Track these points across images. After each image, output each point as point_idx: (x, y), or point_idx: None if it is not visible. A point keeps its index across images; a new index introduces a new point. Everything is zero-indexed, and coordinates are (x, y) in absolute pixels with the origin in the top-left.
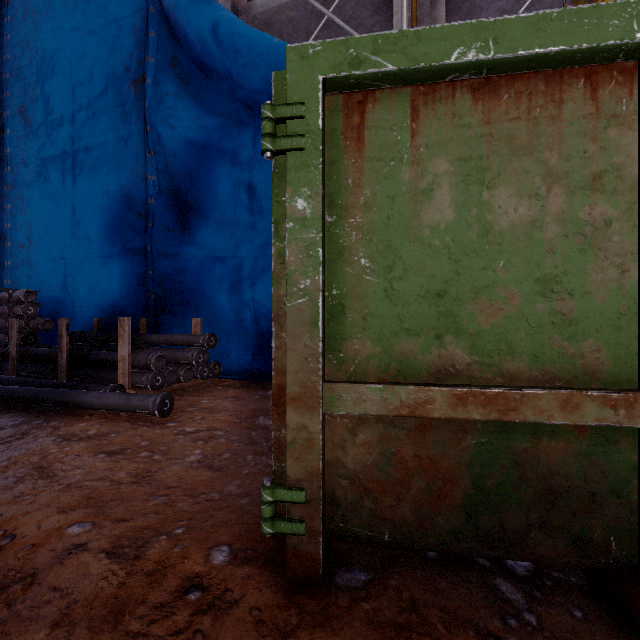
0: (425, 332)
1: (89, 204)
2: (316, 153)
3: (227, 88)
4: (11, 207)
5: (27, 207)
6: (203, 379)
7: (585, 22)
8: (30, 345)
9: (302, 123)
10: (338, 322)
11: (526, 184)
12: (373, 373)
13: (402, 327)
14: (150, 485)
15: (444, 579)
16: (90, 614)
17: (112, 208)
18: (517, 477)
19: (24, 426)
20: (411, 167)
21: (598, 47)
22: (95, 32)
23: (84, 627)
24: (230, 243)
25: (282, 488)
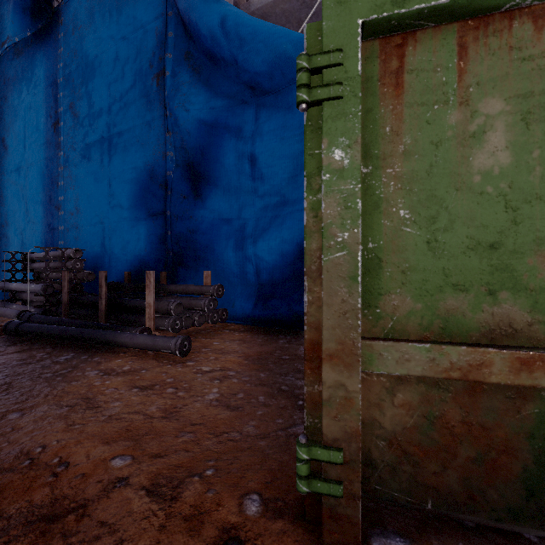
0: (475, 288)
1: (121, 178)
2: (355, 100)
3: (233, 73)
4: (64, 183)
5: (75, 183)
6: (213, 323)
7: None
8: (78, 293)
9: (339, 71)
10: (374, 276)
11: None
12: (414, 330)
13: (447, 282)
14: (177, 421)
15: None
16: None
17: (139, 181)
18: None
19: (74, 360)
20: (458, 109)
21: None
22: (126, 38)
23: None
24: (235, 206)
25: (318, 447)
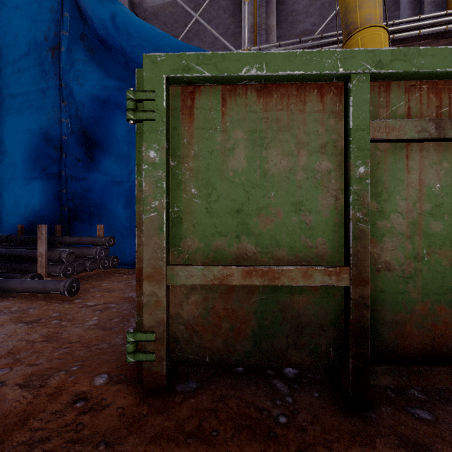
0: (230, 234)
1: (14, 138)
2: (162, 123)
3: (123, 60)
4: None
5: None
6: (104, 269)
7: (314, 59)
8: None
9: (153, 103)
10: (178, 228)
11: (286, 148)
12: (199, 259)
13: (216, 231)
14: (57, 342)
15: (244, 383)
16: (5, 422)
17: (33, 142)
18: (281, 318)
19: None
20: (222, 134)
21: (321, 74)
22: (19, 7)
23: (0, 430)
24: (125, 171)
25: (140, 332)
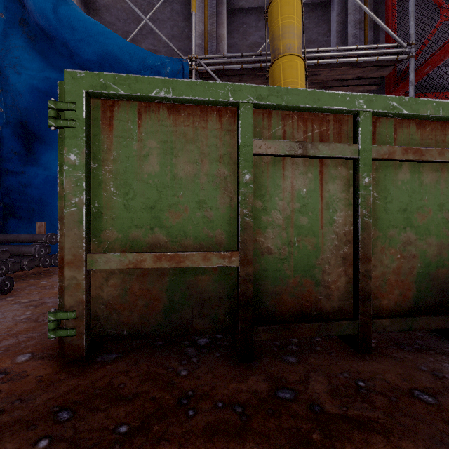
0: (145, 226)
1: None
2: (82, 131)
3: (67, 53)
4: None
5: None
6: (45, 267)
7: (211, 89)
8: None
9: (73, 113)
10: (98, 221)
11: (192, 157)
12: (118, 248)
13: (133, 224)
14: None
15: (160, 351)
16: None
17: None
18: (188, 294)
19: None
20: (138, 143)
21: (217, 100)
22: None
23: None
24: None
25: (61, 312)
